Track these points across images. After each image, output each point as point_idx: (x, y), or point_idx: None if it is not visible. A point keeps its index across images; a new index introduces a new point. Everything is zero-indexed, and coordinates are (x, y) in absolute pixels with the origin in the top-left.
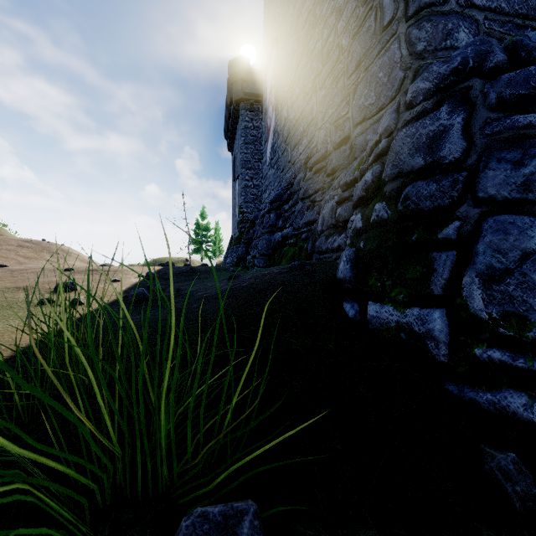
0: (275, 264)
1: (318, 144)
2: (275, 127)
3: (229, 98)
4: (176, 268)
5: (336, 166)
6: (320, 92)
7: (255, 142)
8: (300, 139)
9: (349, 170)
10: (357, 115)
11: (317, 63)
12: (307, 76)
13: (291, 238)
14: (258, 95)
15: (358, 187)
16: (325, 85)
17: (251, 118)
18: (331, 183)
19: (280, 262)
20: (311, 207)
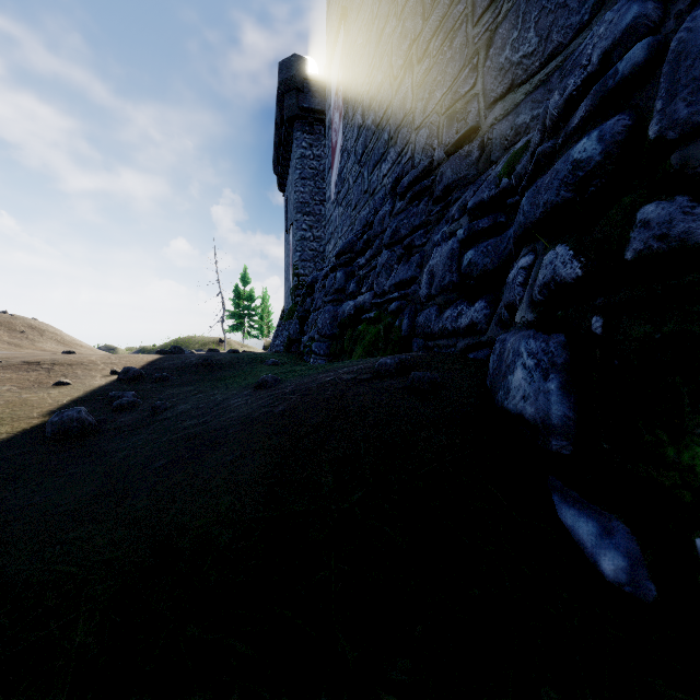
0: (343, 351)
1: (416, 154)
2: (344, 144)
3: (279, 115)
4: (182, 358)
5: (452, 181)
6: (419, 67)
7: (316, 177)
8: (383, 153)
9: (485, 180)
10: (494, 84)
11: (414, 20)
12: (396, 48)
13: (371, 309)
14: (319, 111)
15: (544, 186)
16: (428, 52)
17: (310, 143)
18: (443, 213)
19: (352, 349)
20: (406, 257)
